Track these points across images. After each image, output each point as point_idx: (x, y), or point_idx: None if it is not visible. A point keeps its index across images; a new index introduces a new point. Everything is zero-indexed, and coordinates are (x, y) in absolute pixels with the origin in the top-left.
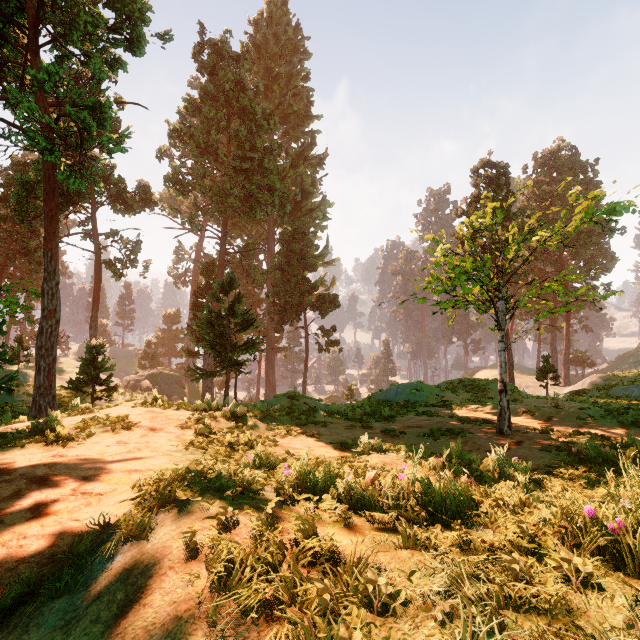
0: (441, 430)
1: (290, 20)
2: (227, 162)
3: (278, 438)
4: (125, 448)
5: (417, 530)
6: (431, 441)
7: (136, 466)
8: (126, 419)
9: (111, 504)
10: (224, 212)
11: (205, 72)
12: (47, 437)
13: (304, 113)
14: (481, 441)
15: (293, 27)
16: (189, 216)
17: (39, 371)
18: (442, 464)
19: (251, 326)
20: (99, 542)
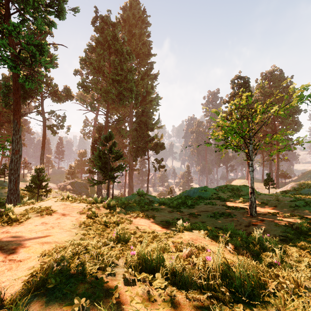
0: (219, 213)
1: (140, 7)
2: (109, 76)
3: (132, 219)
4: (45, 227)
5: None
6: (214, 220)
7: (48, 239)
8: (49, 209)
9: (23, 269)
10: (107, 101)
11: (98, 31)
12: (3, 220)
13: (147, 53)
14: (241, 220)
15: (142, 10)
16: (89, 103)
17: (10, 181)
18: (226, 240)
19: (120, 158)
20: None
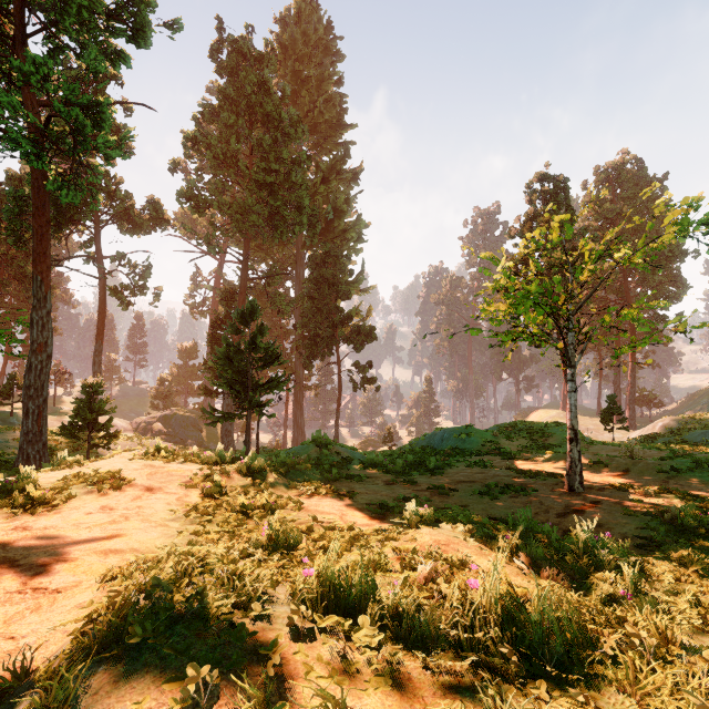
0: (499, 486)
1: (321, 17)
2: (249, 175)
3: (303, 498)
4: (109, 516)
5: (514, 704)
6: (488, 501)
7: (117, 544)
8: (118, 476)
9: (66, 610)
10: (245, 232)
11: (224, 73)
12: (14, 501)
13: (337, 122)
14: (548, 501)
15: (324, 25)
16: (205, 236)
17: (27, 414)
18: (515, 545)
19: (275, 362)
20: (10, 702)
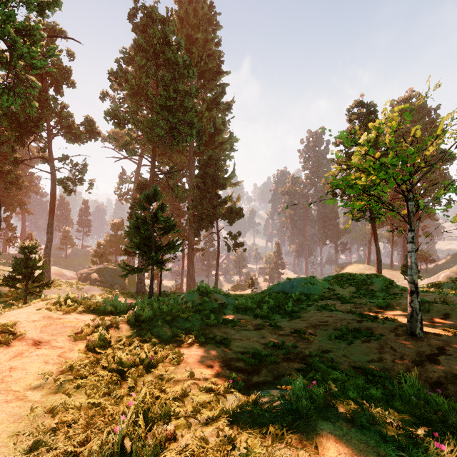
0: (349, 330)
1: None
2: (155, 101)
3: (184, 348)
4: None
5: None
6: (345, 346)
7: None
8: (11, 329)
9: None
10: (153, 141)
11: (138, 32)
12: None
13: (216, 69)
14: (398, 346)
15: (208, 5)
16: (124, 143)
17: None
18: None
19: (171, 230)
20: None
